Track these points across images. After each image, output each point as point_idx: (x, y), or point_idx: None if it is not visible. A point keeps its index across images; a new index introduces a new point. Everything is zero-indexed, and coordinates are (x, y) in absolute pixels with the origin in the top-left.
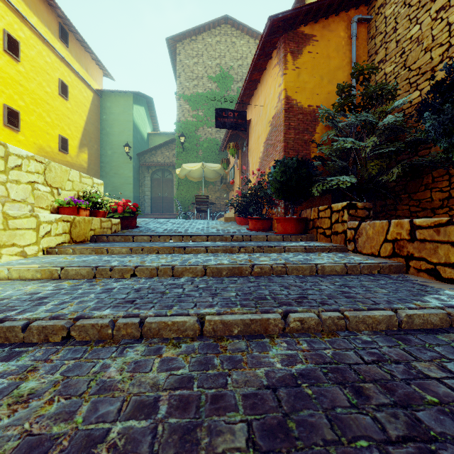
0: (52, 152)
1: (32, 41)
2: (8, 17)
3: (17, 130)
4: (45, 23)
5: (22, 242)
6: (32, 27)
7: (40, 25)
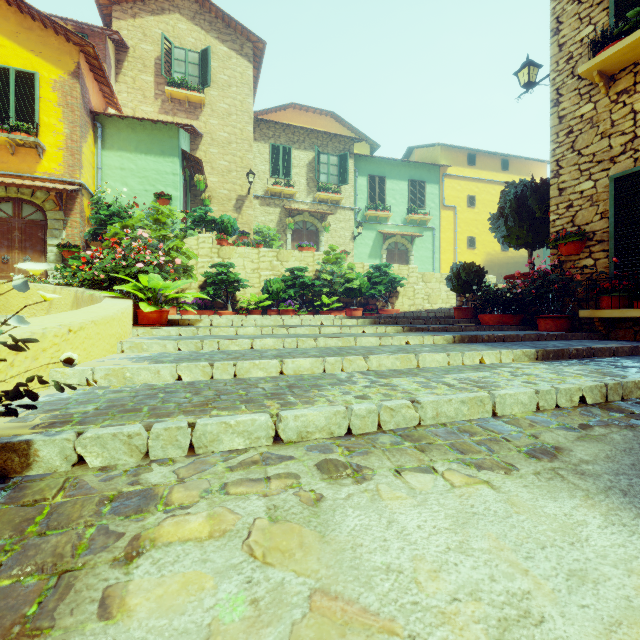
0: (496, 253)
1: (483, 188)
2: (469, 186)
3: (474, 248)
4: (491, 169)
5: (451, 302)
6: (482, 180)
7: (488, 174)
